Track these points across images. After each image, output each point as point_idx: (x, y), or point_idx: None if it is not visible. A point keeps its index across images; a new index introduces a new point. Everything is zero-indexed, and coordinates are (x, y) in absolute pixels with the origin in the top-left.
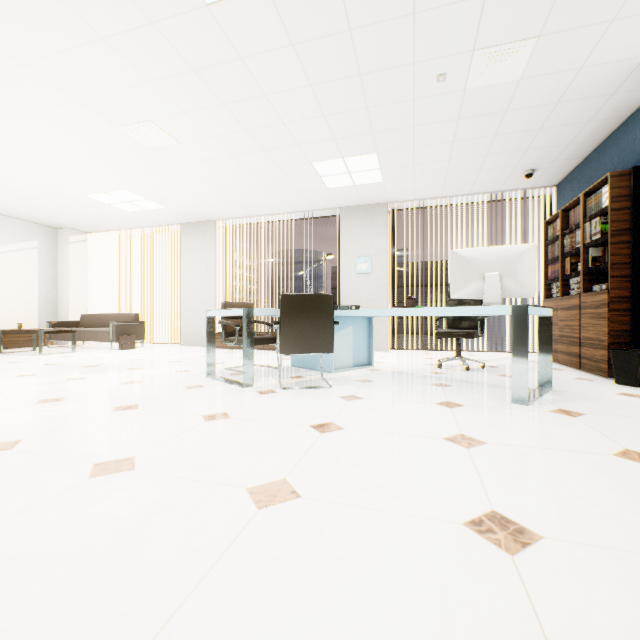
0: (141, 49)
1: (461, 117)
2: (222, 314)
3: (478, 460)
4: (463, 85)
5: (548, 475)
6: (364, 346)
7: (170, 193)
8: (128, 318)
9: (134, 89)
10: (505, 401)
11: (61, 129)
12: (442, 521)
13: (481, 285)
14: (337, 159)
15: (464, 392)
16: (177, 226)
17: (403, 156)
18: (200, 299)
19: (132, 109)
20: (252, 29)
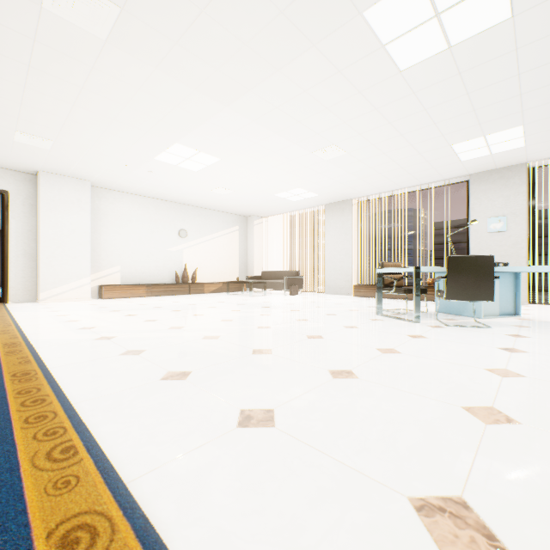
0: (346, 107)
1: None
2: (392, 271)
3: None
4: None
5: None
6: (509, 298)
7: (326, 185)
8: (291, 274)
9: (331, 129)
10: None
11: (278, 160)
12: None
13: None
14: (477, 138)
15: None
16: (321, 206)
17: None
18: (339, 259)
19: (325, 140)
20: (428, 74)
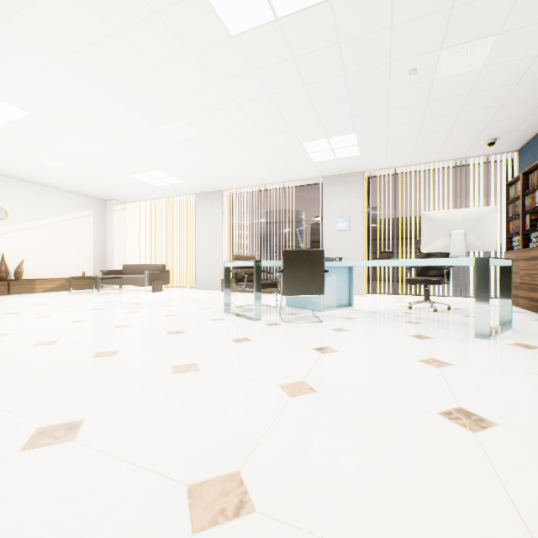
0: (181, 71)
1: (429, 101)
2: (237, 265)
3: (447, 376)
4: (431, 76)
5: (504, 388)
6: (345, 290)
7: (190, 171)
8: (157, 268)
9: (173, 99)
10: (469, 336)
11: (119, 130)
12: (421, 411)
13: (448, 241)
14: (322, 139)
15: (433, 328)
16: (192, 196)
17: (378, 134)
18: (210, 253)
19: (170, 112)
20: (263, 50)
